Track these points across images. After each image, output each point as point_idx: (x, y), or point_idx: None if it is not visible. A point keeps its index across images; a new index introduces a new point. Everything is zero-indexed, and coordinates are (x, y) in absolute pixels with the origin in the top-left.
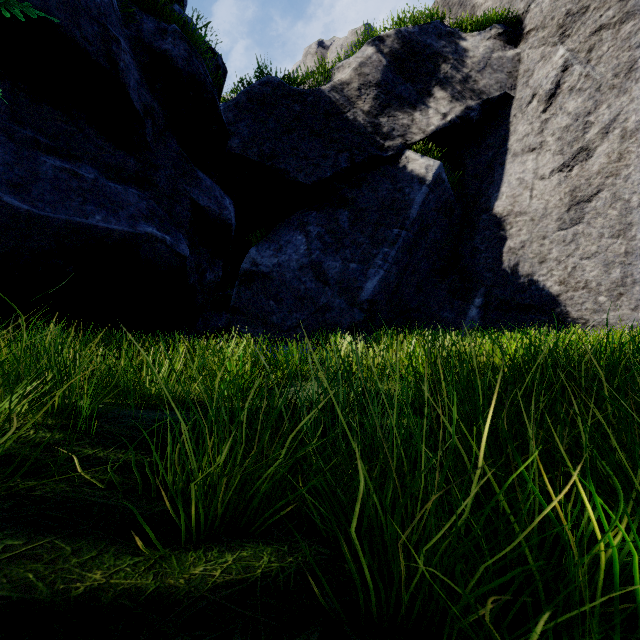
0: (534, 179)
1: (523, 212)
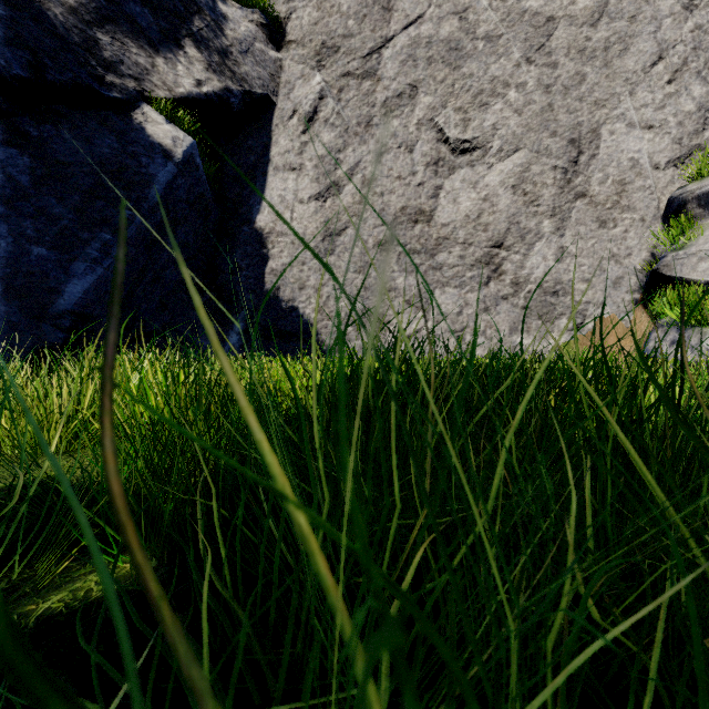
0: (295, 201)
1: (285, 233)
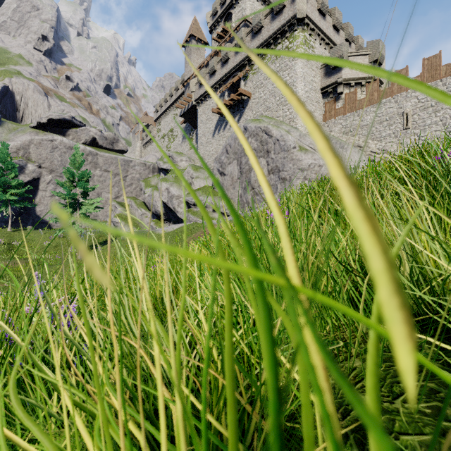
0: (45, 197)
1: (43, 203)
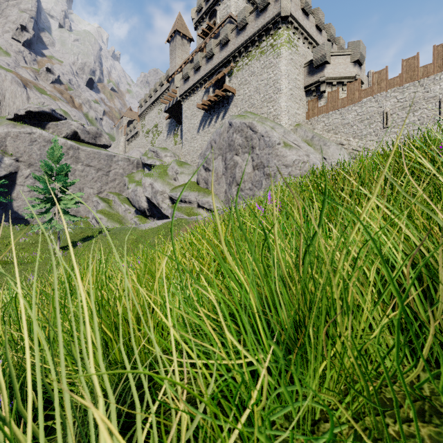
0: (23, 191)
1: (20, 198)
